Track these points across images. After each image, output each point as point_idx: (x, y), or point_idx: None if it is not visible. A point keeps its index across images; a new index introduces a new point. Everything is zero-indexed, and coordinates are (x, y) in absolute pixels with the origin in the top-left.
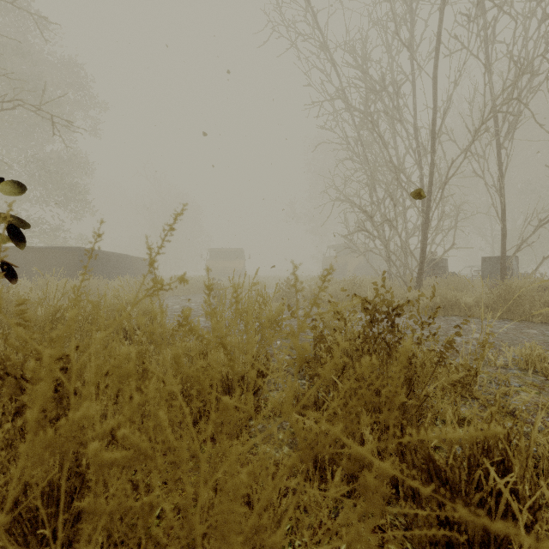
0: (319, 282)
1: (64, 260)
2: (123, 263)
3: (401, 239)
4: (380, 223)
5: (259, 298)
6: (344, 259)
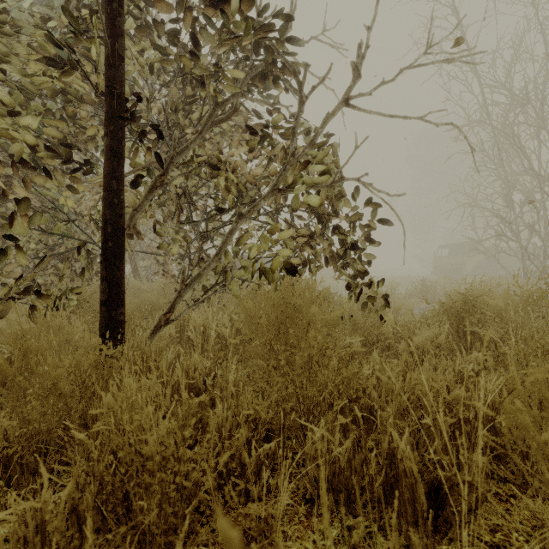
0: (445, 282)
1: (240, 265)
2: (268, 266)
3: (543, 242)
4: (522, 229)
5: (398, 294)
6: (460, 259)
